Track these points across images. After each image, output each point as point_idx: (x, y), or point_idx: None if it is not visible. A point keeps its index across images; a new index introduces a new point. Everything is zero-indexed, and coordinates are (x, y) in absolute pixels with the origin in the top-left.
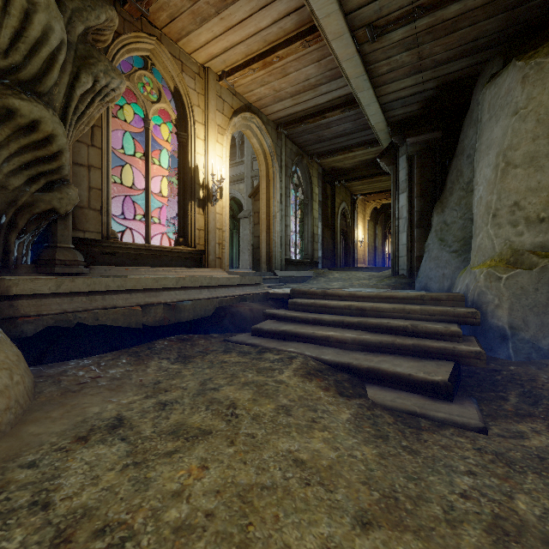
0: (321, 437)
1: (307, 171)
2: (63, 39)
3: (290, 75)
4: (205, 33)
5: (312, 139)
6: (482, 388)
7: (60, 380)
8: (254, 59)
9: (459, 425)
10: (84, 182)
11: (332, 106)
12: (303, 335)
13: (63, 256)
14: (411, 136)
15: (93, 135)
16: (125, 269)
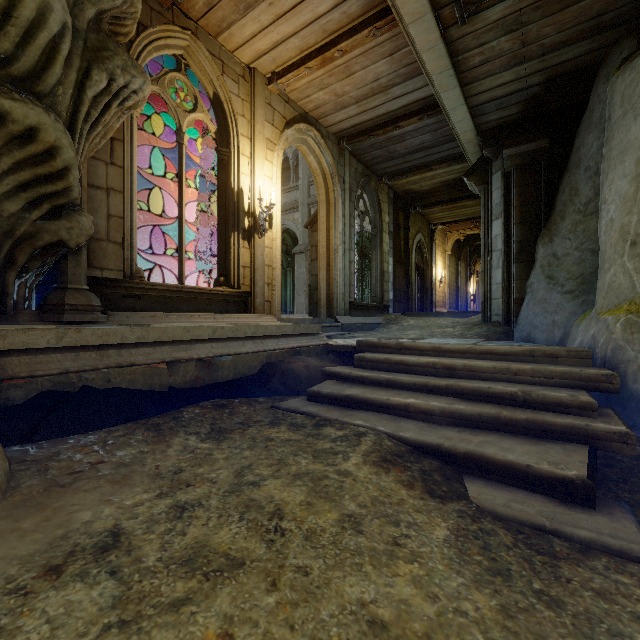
0: (409, 573)
1: (375, 196)
2: (66, 23)
3: (355, 75)
4: (250, 24)
5: (382, 156)
6: (631, 485)
7: (48, 467)
8: (310, 55)
9: (614, 551)
10: (102, 208)
11: (407, 113)
12: (374, 402)
13: (74, 300)
14: (508, 147)
15: (112, 151)
16: (152, 316)
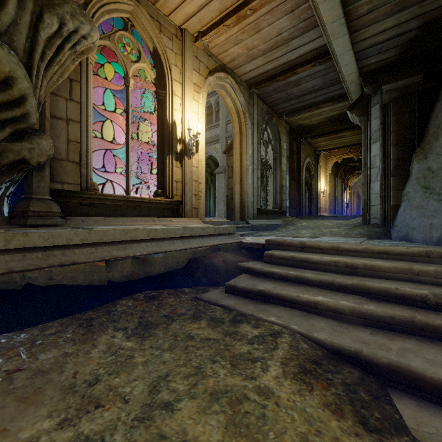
0: None
1: (276, 129)
2: None
3: (263, 31)
4: None
5: (282, 98)
6: None
7: None
8: (228, 15)
9: None
10: (62, 135)
11: (303, 62)
12: (284, 298)
13: (37, 208)
14: (387, 83)
15: (71, 90)
16: (103, 220)
